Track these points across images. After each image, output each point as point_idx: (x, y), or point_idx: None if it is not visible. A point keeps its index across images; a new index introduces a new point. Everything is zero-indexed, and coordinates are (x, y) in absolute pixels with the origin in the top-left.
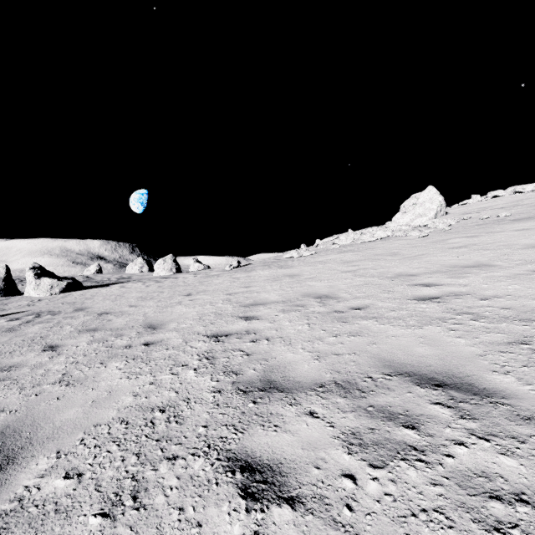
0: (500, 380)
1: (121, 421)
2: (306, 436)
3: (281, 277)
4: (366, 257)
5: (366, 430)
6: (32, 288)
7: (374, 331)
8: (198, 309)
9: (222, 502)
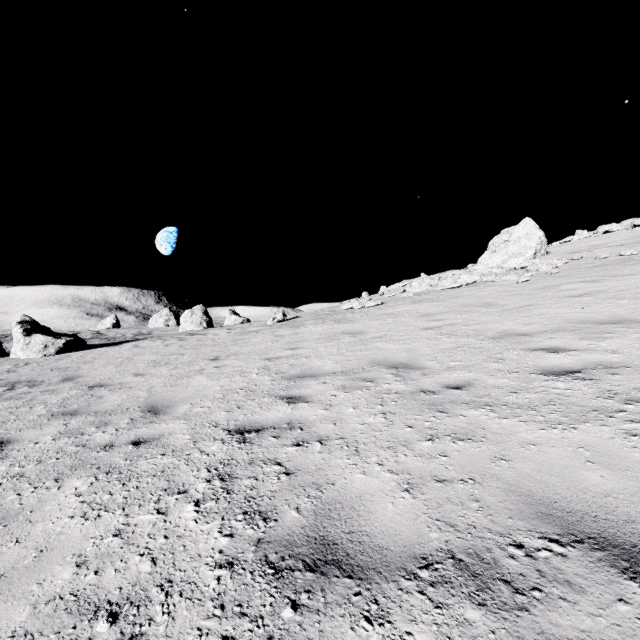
0: None
1: None
2: None
3: (338, 336)
4: (451, 308)
5: None
6: (19, 348)
7: (494, 431)
8: (223, 382)
9: None
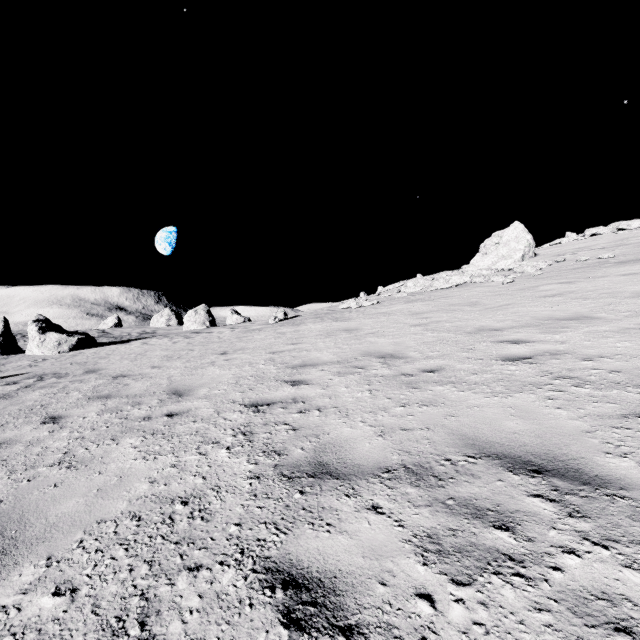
0: (616, 465)
1: (132, 517)
2: (368, 539)
3: (336, 332)
4: (439, 307)
5: (446, 531)
6: (35, 345)
7: (451, 400)
8: (235, 371)
9: (257, 633)
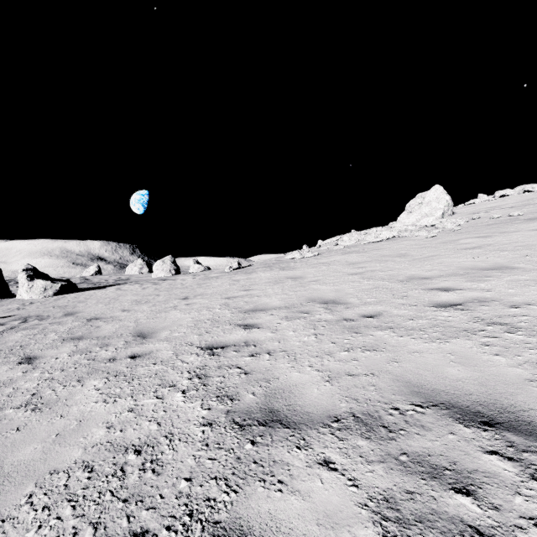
0: None
1: (85, 467)
2: (321, 502)
3: (283, 280)
4: (373, 258)
5: (403, 494)
6: (24, 291)
7: (392, 345)
8: (194, 315)
9: None
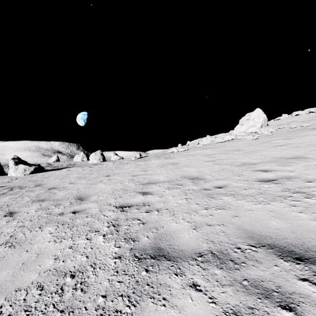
0: None
1: (38, 286)
2: (191, 314)
3: (166, 165)
4: (220, 151)
5: (246, 309)
6: (12, 171)
7: (234, 205)
8: (112, 186)
9: None
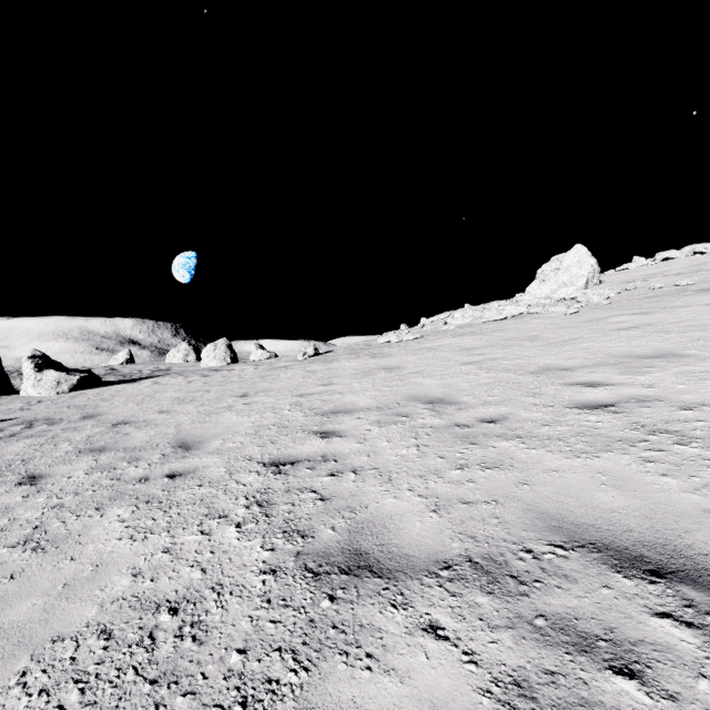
0: None
1: (100, 632)
2: (426, 686)
3: (374, 371)
4: (493, 342)
5: (540, 675)
6: (30, 385)
7: (521, 460)
8: (254, 418)
9: None
